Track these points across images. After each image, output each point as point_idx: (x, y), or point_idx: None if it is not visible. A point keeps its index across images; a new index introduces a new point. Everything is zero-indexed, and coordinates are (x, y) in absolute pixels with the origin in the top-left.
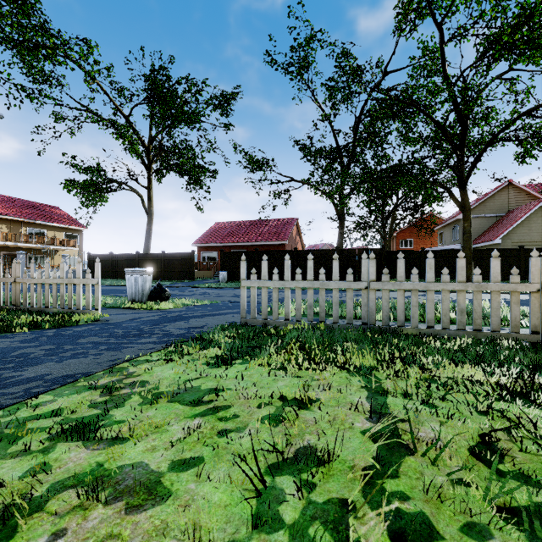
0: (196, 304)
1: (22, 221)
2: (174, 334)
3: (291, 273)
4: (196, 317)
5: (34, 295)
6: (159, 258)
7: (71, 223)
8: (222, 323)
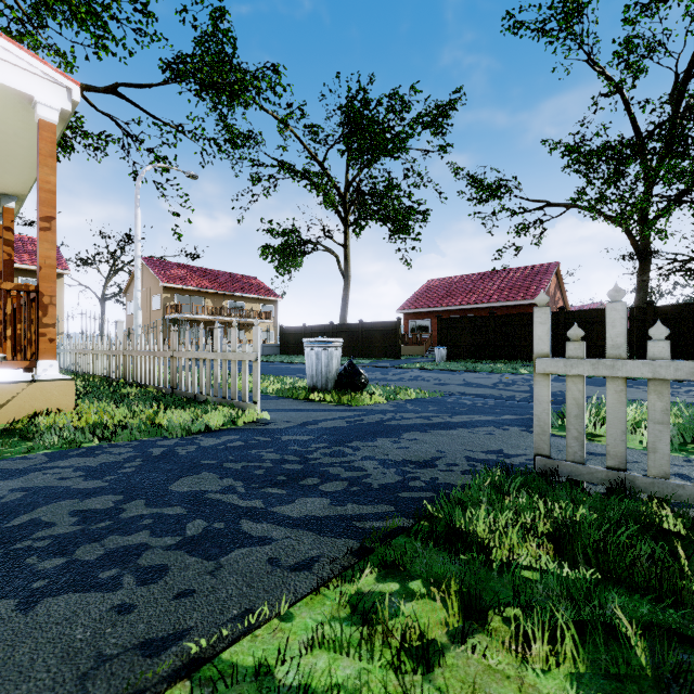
0: (409, 397)
1: (224, 294)
2: (370, 488)
3: (554, 348)
4: (412, 428)
5: (189, 375)
6: (356, 330)
7: (267, 293)
8: (484, 465)
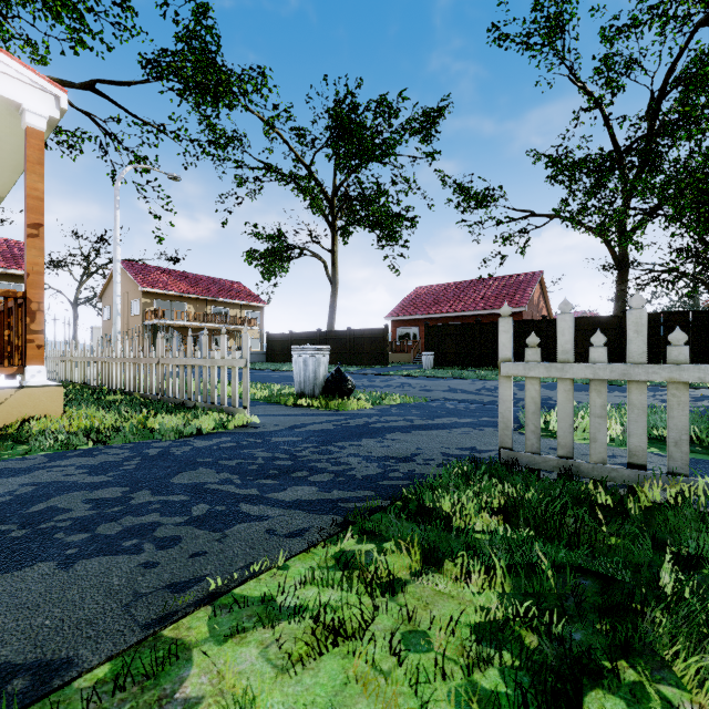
0: (394, 402)
1: (207, 299)
2: (354, 478)
3: None
4: (396, 429)
5: (176, 381)
6: (344, 337)
7: (252, 299)
8: (456, 457)
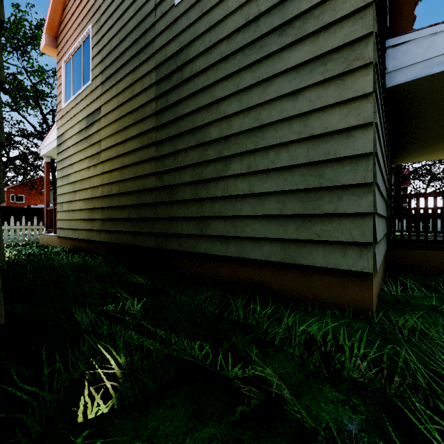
0: None
1: None
2: None
3: None
4: None
5: None
6: None
7: None
8: None
